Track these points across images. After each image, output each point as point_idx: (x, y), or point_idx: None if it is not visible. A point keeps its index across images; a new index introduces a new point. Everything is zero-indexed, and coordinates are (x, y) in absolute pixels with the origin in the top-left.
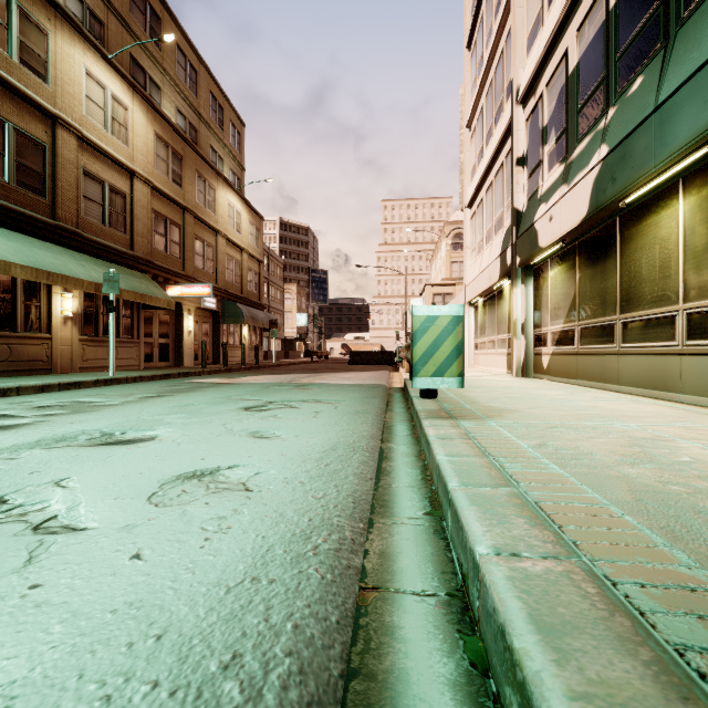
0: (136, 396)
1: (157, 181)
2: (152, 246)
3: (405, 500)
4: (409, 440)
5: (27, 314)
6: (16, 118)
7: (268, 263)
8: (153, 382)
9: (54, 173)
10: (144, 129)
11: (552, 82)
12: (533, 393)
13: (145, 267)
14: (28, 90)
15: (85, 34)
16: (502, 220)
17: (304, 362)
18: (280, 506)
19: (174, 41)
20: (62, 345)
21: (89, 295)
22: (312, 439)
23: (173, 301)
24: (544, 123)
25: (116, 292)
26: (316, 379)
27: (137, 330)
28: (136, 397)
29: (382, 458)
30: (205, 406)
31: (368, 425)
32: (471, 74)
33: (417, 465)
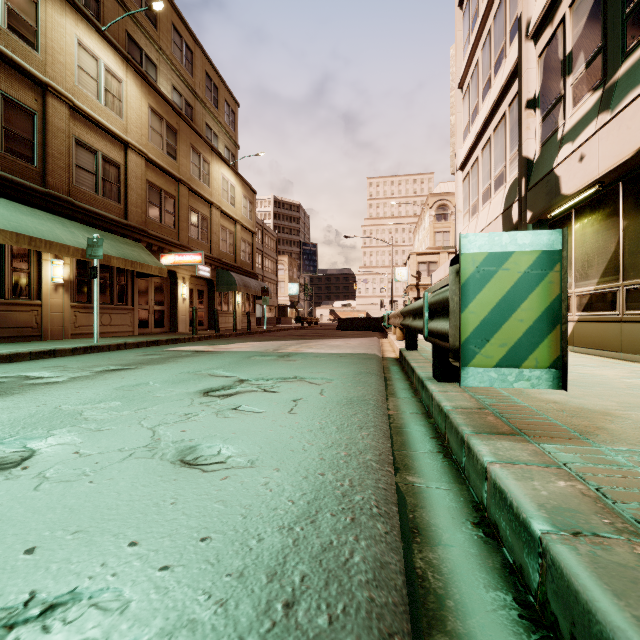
0: (96, 369)
1: (152, 154)
2: (146, 216)
3: None
4: (442, 467)
5: (15, 281)
6: (3, 85)
7: (262, 237)
8: (134, 349)
9: (45, 140)
10: (138, 103)
11: None
12: (583, 373)
13: (139, 236)
14: (15, 56)
15: (77, 5)
16: (504, 175)
17: (295, 328)
18: None
19: (170, 22)
20: (53, 312)
21: (81, 263)
22: (276, 474)
23: (164, 268)
24: (567, 50)
25: (100, 257)
26: (303, 348)
27: (131, 297)
28: (94, 371)
29: (408, 530)
30: (158, 387)
31: (370, 432)
32: (464, 32)
33: (492, 565)
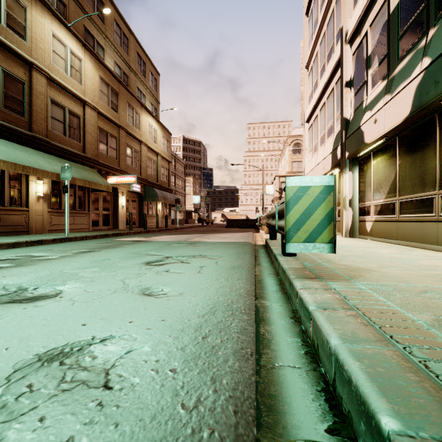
0: (73, 251)
1: (101, 108)
2: (97, 150)
3: (296, 396)
4: (280, 297)
5: (11, 194)
6: (4, 64)
7: (175, 164)
8: (93, 240)
9: (31, 101)
10: (92, 74)
11: (375, 22)
12: (370, 251)
13: (93, 164)
14: (12, 44)
15: (52, 10)
16: (333, 128)
17: (197, 226)
18: (135, 430)
19: (113, 18)
20: (36, 215)
21: (54, 182)
22: (194, 298)
23: (110, 186)
24: (368, 53)
25: (69, 179)
26: (204, 238)
27: (88, 205)
28: (73, 252)
29: (258, 320)
30: (117, 260)
31: (243, 281)
32: (309, 32)
33: (295, 330)
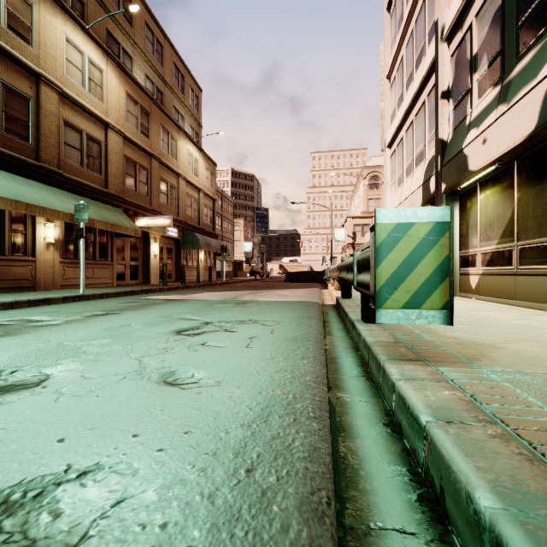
0: (85, 314)
1: (128, 132)
2: (123, 185)
3: None
4: (364, 386)
5: (14, 240)
6: (4, 75)
7: (221, 202)
8: (115, 298)
9: (38, 122)
10: (117, 89)
11: (483, 9)
12: (482, 316)
13: (117, 202)
14: (14, 51)
15: (65, 7)
16: (424, 153)
17: (249, 280)
18: None
19: (143, 20)
20: (45, 267)
21: (69, 225)
22: (238, 390)
23: (139, 230)
24: (474, 52)
25: (85, 221)
26: (257, 296)
27: (111, 254)
28: (84, 315)
29: (335, 428)
30: (139, 328)
31: (310, 361)
32: (391, 32)
33: (394, 450)
